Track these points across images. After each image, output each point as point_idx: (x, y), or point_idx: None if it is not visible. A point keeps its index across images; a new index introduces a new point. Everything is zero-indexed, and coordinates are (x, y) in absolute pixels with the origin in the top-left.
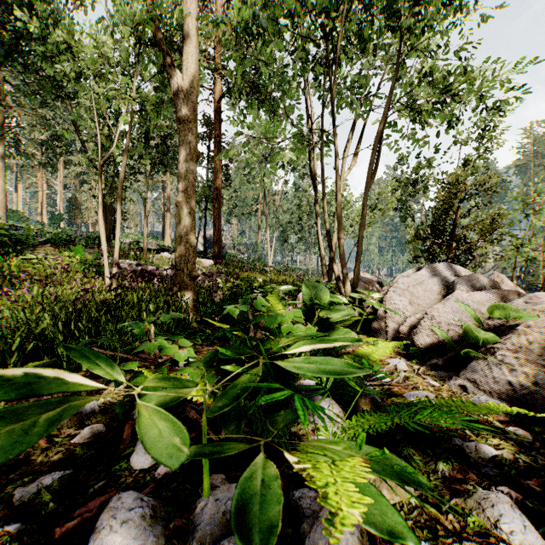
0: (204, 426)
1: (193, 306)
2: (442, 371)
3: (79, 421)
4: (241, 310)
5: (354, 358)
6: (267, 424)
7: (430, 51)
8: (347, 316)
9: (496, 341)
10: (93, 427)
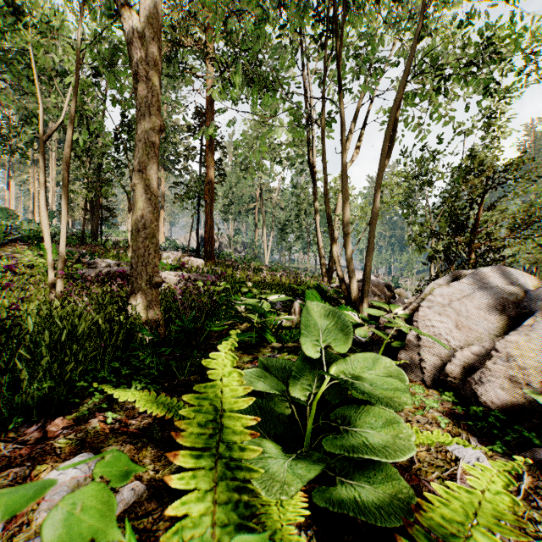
0: None
1: (154, 322)
2: None
3: None
4: None
5: None
6: None
7: None
8: None
9: None
10: None
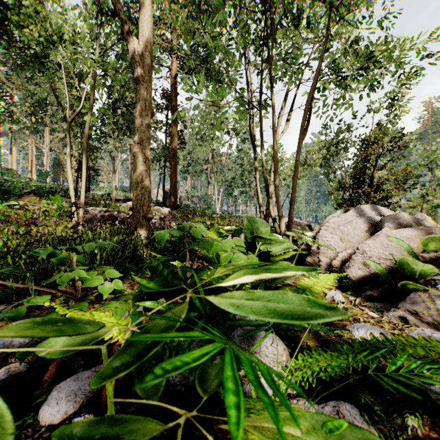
0: (107, 386)
1: (148, 243)
2: (378, 302)
3: (2, 358)
4: (176, 237)
5: (296, 290)
6: (195, 381)
7: (355, 22)
8: (286, 249)
9: (434, 273)
10: (11, 368)
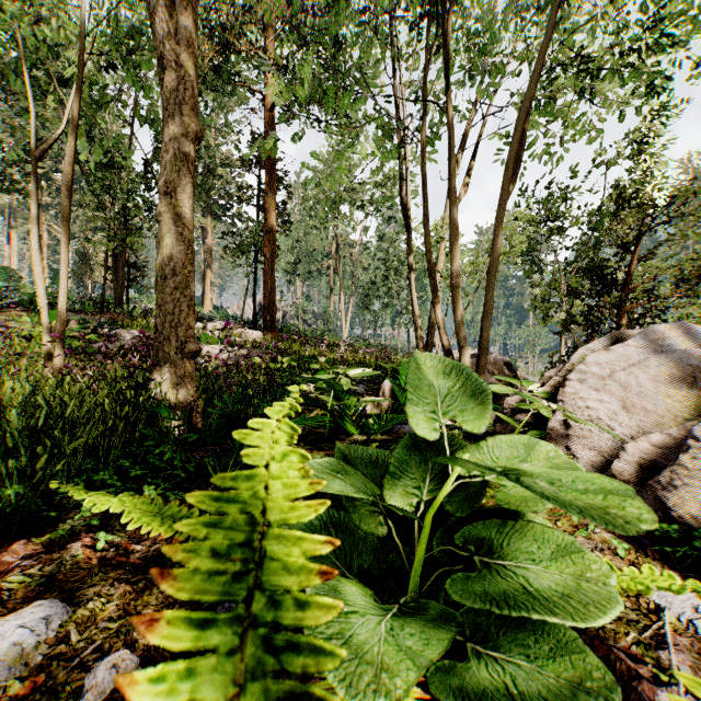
0: None
1: (188, 406)
2: None
3: None
4: None
5: None
6: None
7: None
8: None
9: None
10: None
